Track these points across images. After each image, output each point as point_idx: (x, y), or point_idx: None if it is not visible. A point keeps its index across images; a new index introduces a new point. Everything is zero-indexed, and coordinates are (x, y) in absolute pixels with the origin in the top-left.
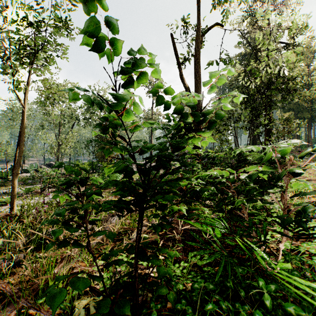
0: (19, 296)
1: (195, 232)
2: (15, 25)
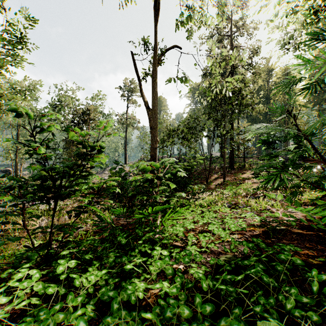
0: None
1: (131, 224)
2: None
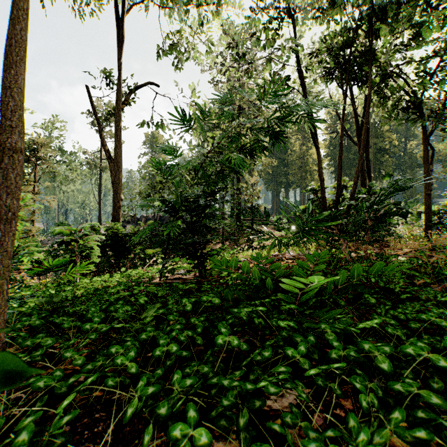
0: None
1: None
2: None
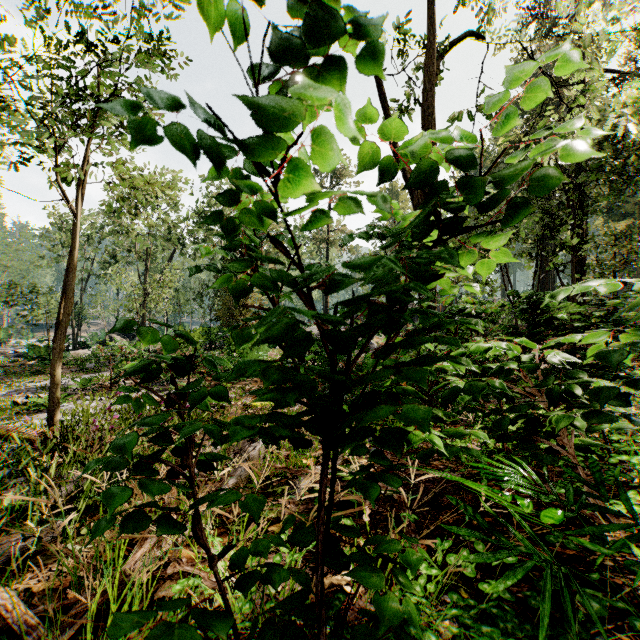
0: (40, 638)
1: (436, 482)
2: (56, 49)
